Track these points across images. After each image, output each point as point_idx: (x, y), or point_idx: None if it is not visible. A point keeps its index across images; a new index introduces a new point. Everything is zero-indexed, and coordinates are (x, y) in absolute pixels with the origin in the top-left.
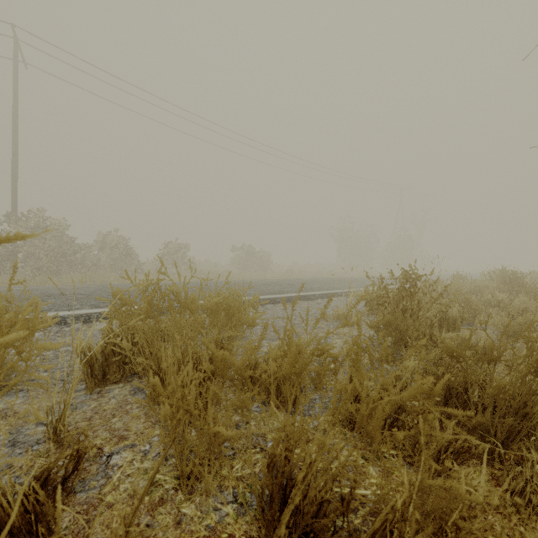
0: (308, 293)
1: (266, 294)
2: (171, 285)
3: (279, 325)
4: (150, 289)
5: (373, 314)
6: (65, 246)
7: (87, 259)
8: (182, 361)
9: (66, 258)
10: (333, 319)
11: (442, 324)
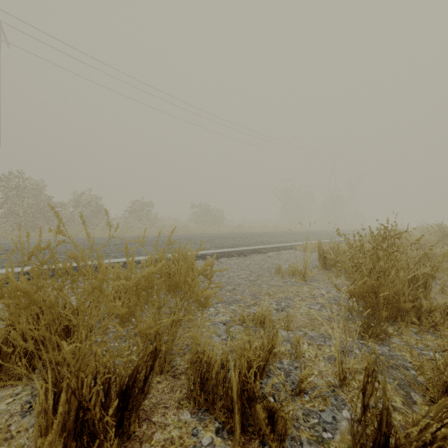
0: (260, 247)
1: (220, 248)
2: (133, 239)
3: (234, 283)
4: (110, 243)
5: (327, 269)
6: (42, 204)
7: (62, 215)
8: (78, 389)
9: (44, 214)
10: (288, 274)
11: (410, 283)
